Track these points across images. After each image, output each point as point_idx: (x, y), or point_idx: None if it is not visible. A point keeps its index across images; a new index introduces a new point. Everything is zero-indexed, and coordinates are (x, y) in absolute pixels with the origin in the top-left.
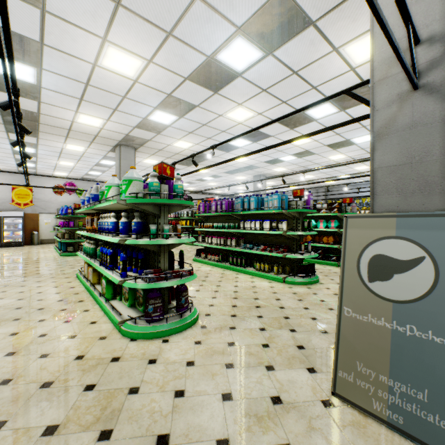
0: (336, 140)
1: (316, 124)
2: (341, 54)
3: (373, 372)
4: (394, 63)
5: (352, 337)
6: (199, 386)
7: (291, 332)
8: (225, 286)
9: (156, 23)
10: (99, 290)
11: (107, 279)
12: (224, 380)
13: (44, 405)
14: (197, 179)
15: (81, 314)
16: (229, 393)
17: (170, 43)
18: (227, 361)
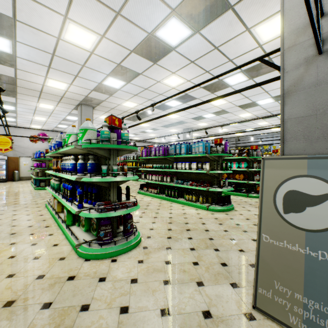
0: (245, 102)
1: (230, 89)
2: (252, 33)
3: (289, 290)
4: (301, 33)
5: (270, 260)
6: (141, 302)
7: (215, 251)
8: (162, 213)
9: (107, 4)
10: (62, 218)
11: (68, 209)
12: (163, 296)
13: (4, 324)
14: (140, 131)
15: (46, 238)
16: (167, 308)
17: (118, 21)
18: (164, 278)
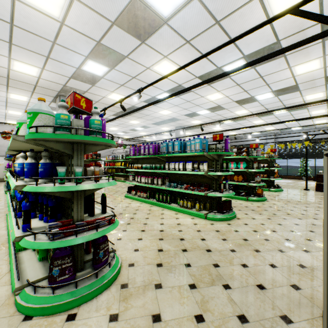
0: (243, 97)
1: (229, 80)
2: (263, 2)
3: None
4: None
5: None
6: None
7: (226, 290)
8: (152, 224)
9: None
10: None
11: None
12: None
13: None
14: (130, 129)
15: None
16: None
17: None
18: None
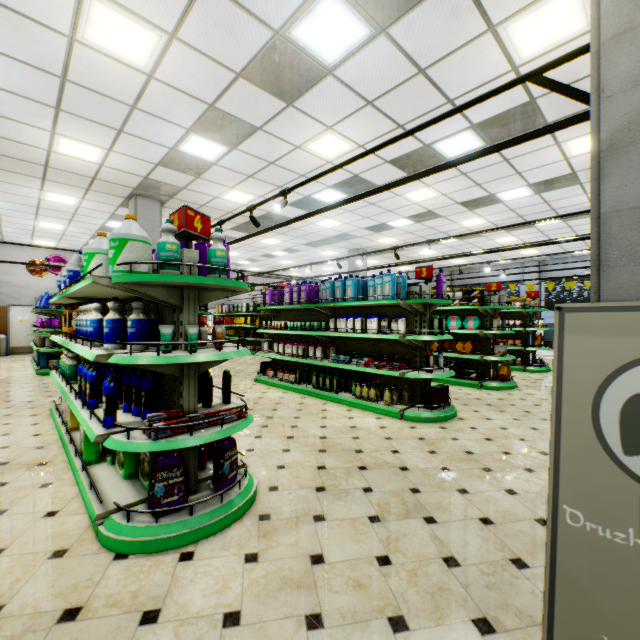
0: (474, 195)
1: None
2: (500, 38)
3: None
4: None
5: (589, 577)
6: None
7: (428, 525)
8: (305, 426)
9: None
10: (79, 443)
11: None
12: None
13: None
14: (262, 254)
15: (33, 494)
16: None
17: None
18: (308, 609)
